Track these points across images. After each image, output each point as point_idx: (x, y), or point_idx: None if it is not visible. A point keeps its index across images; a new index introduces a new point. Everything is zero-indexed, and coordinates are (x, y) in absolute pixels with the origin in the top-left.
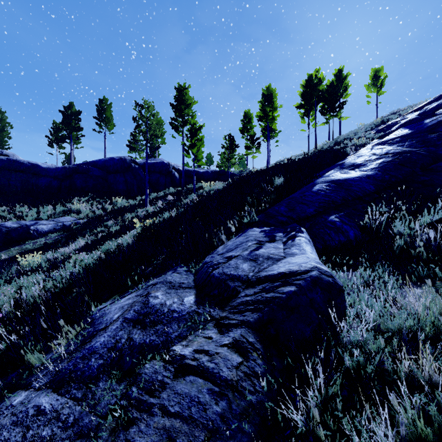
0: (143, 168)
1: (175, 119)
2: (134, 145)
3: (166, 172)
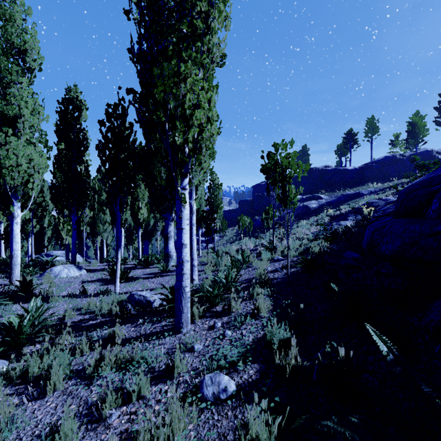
0: (408, 158)
1: (438, 117)
2: (395, 142)
3: (429, 157)
